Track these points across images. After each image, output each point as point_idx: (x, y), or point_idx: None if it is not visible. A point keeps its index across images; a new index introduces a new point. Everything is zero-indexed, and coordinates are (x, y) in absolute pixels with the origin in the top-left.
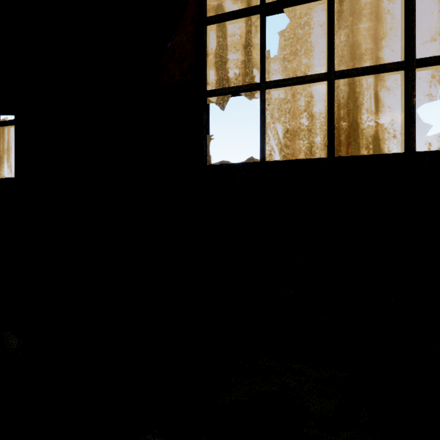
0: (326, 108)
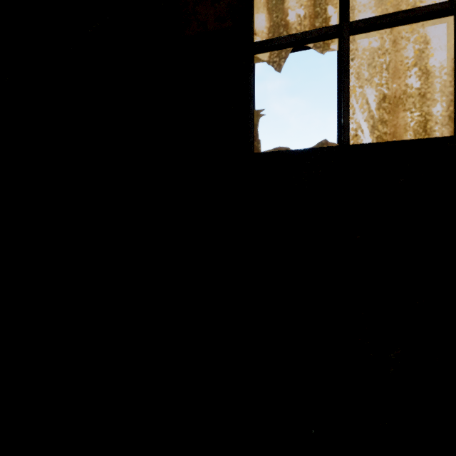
0: (452, 59)
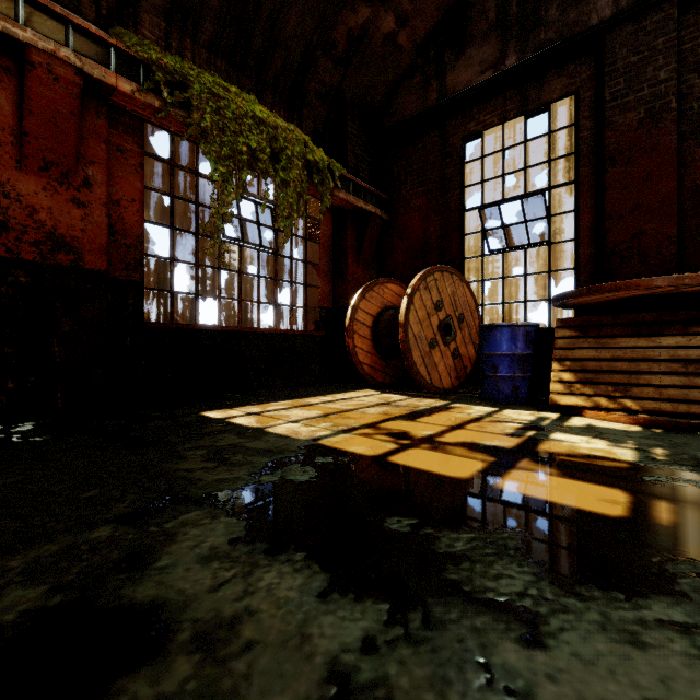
0: None
